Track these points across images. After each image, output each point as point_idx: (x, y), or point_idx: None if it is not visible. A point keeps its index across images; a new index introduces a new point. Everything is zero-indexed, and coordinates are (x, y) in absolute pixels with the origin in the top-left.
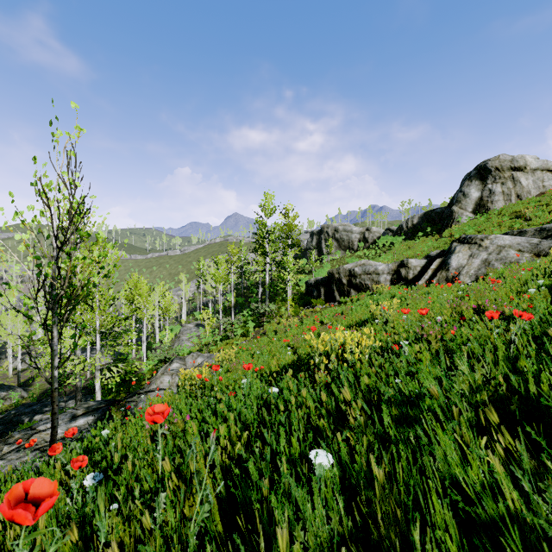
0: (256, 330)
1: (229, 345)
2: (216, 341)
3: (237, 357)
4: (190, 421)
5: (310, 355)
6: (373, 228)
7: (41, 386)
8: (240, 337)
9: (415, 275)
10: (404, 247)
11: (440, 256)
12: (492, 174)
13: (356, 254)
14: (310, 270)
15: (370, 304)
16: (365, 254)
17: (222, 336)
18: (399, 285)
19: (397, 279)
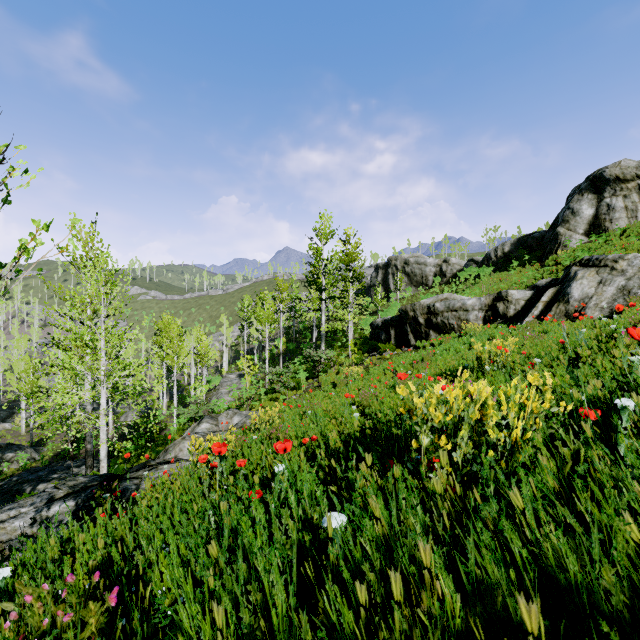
0: (309, 382)
1: (276, 400)
2: (260, 396)
3: (282, 417)
4: (162, 560)
5: (396, 423)
6: (451, 259)
7: (56, 447)
8: (289, 391)
9: (517, 311)
10: (494, 279)
11: (551, 286)
12: (611, 185)
13: (432, 290)
14: (375, 310)
15: (462, 347)
16: (442, 291)
17: (268, 389)
18: (496, 325)
19: (492, 316)
